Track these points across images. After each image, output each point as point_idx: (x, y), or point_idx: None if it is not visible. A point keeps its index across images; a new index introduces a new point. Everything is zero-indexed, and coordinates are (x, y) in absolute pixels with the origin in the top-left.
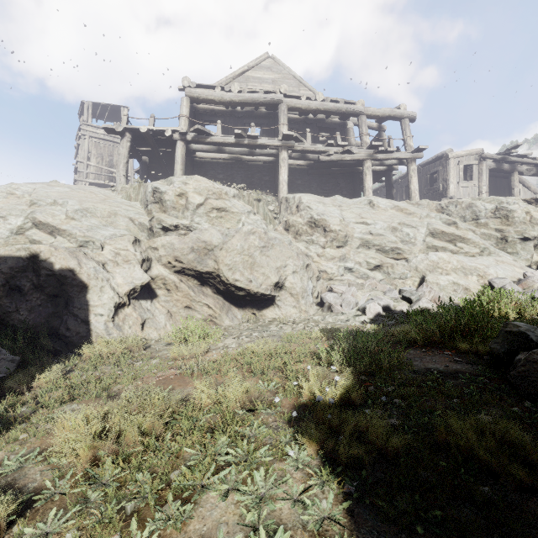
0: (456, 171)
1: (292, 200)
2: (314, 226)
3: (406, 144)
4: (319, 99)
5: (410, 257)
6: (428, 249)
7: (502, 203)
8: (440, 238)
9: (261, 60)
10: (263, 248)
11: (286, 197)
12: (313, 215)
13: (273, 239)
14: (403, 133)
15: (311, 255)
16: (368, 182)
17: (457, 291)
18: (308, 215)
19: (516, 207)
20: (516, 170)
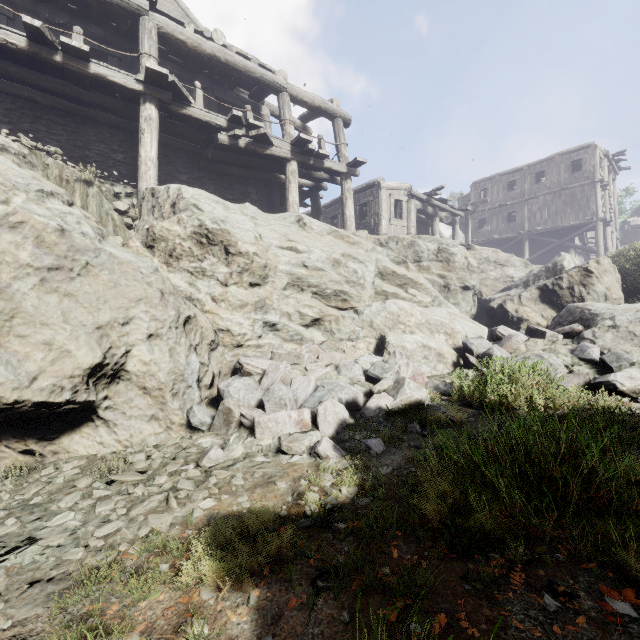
0: (387, 204)
1: (163, 193)
2: (207, 242)
3: (340, 153)
4: (217, 40)
5: (359, 306)
6: (377, 295)
7: (442, 244)
8: (390, 280)
9: None
10: (51, 271)
11: (152, 189)
12: (205, 221)
13: (90, 250)
14: (337, 137)
15: (200, 299)
16: (293, 194)
17: (429, 358)
18: (193, 221)
19: (456, 250)
20: (438, 215)
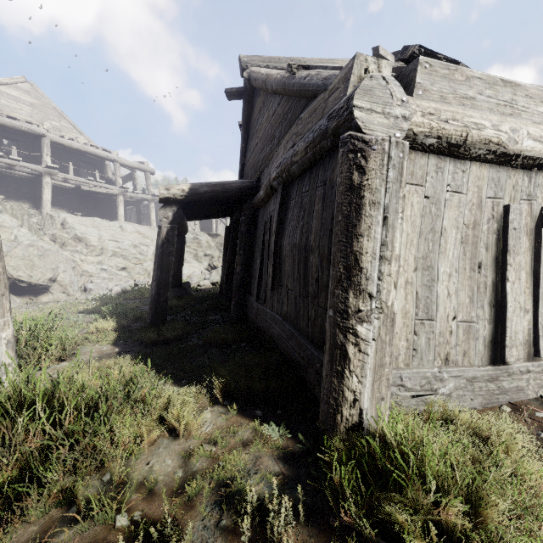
0: None
1: (57, 218)
2: (78, 241)
3: (148, 189)
4: (80, 142)
5: (144, 263)
6: None
7: (198, 235)
8: None
9: (18, 81)
10: (41, 256)
11: (51, 215)
12: (78, 234)
13: (48, 250)
14: (147, 181)
15: (76, 261)
16: (121, 211)
17: None
18: (73, 233)
19: (203, 238)
20: None
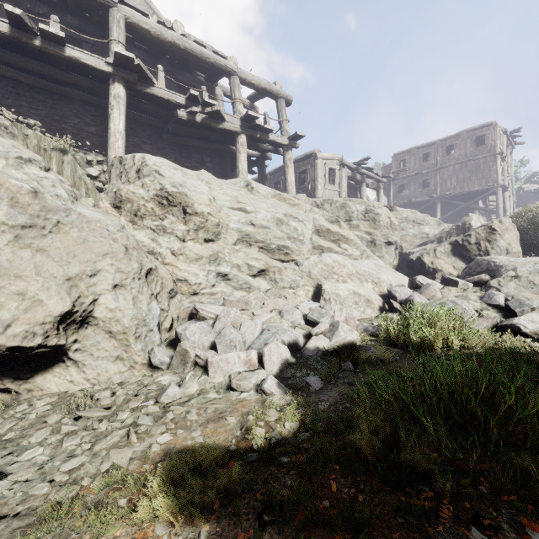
0: (322, 172)
1: (129, 160)
2: (167, 204)
3: (282, 128)
4: (177, 30)
5: (299, 259)
6: (314, 249)
7: (369, 206)
8: (325, 237)
9: None
10: (25, 229)
11: (120, 157)
12: (166, 185)
13: (61, 210)
14: (280, 114)
15: (161, 253)
16: (243, 163)
17: (359, 303)
18: (156, 185)
19: (381, 211)
20: (365, 181)
